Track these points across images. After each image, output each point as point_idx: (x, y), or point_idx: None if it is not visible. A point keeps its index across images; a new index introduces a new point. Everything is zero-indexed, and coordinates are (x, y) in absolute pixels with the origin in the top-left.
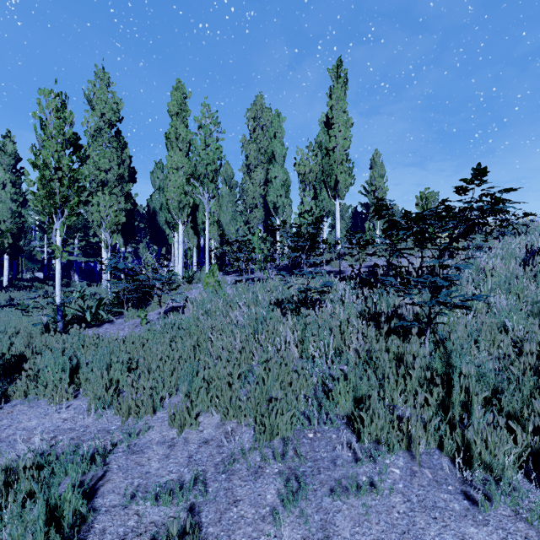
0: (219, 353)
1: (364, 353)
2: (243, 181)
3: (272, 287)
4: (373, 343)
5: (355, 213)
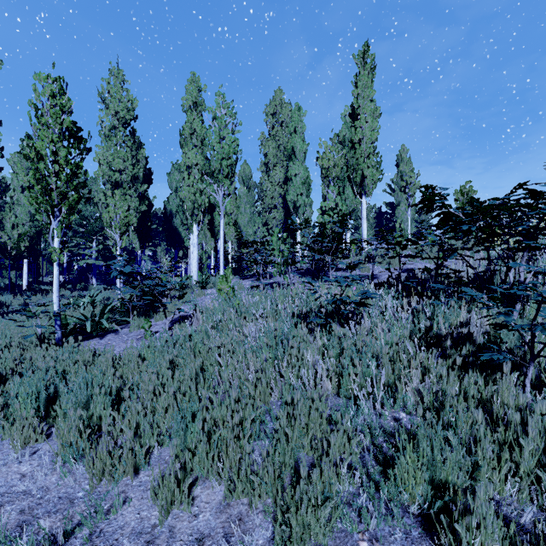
0: (227, 387)
1: (430, 396)
2: (261, 181)
3: (295, 295)
4: (444, 384)
5: (380, 213)
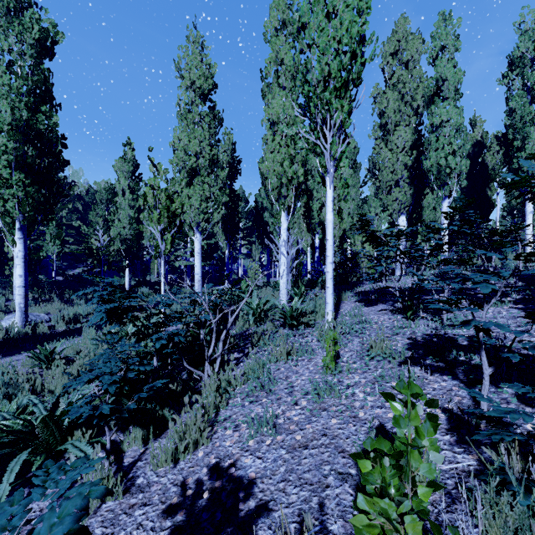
0: None
1: None
2: (375, 151)
3: None
4: None
5: None
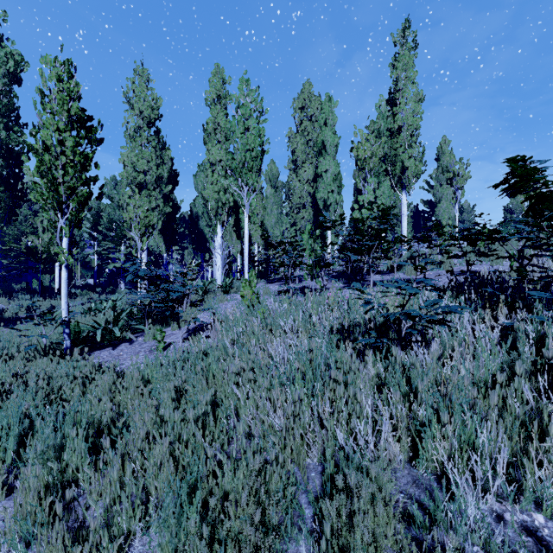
0: (243, 445)
1: None
2: (289, 179)
3: (332, 303)
4: None
5: (417, 211)
